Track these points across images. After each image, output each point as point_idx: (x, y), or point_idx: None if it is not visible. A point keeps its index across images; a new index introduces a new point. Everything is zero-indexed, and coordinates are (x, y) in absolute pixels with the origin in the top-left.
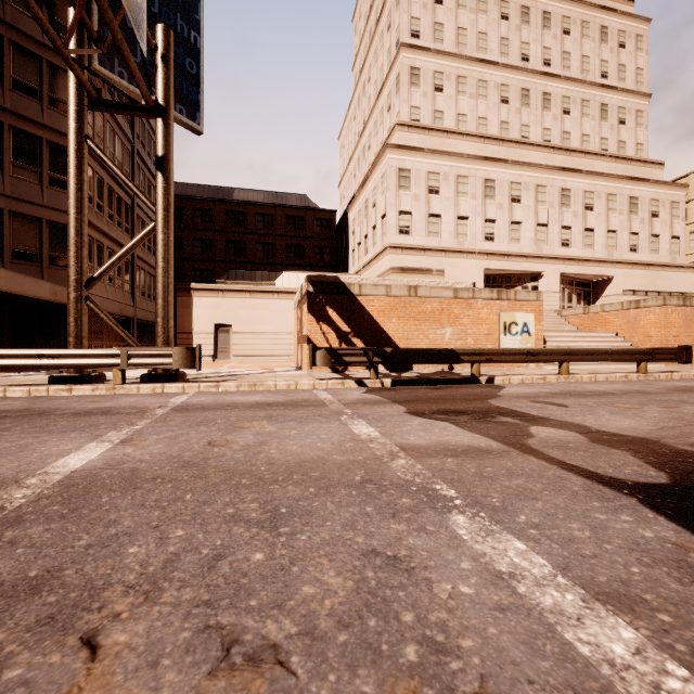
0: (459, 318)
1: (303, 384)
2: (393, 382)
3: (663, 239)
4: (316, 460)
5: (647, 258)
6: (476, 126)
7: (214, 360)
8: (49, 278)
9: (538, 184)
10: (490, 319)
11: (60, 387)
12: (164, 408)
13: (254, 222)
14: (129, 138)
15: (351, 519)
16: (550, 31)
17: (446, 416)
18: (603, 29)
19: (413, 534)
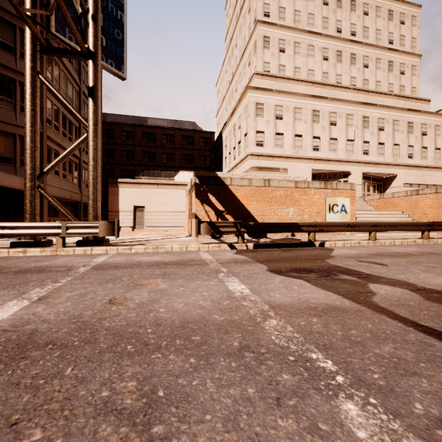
0: (298, 201)
1: (191, 247)
2: (254, 245)
3: (429, 149)
4: (197, 320)
5: (419, 162)
6: (307, 75)
7: (133, 230)
8: (20, 174)
9: (348, 113)
10: (319, 202)
11: (17, 250)
12: (86, 266)
13: (161, 140)
14: (77, 82)
15: (233, 410)
16: (355, 13)
17: (299, 274)
18: (390, 12)
19: (306, 438)
